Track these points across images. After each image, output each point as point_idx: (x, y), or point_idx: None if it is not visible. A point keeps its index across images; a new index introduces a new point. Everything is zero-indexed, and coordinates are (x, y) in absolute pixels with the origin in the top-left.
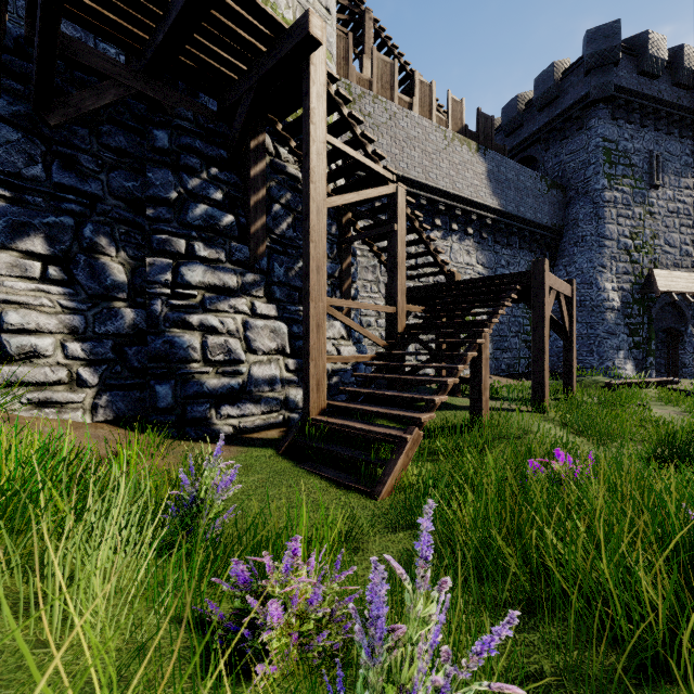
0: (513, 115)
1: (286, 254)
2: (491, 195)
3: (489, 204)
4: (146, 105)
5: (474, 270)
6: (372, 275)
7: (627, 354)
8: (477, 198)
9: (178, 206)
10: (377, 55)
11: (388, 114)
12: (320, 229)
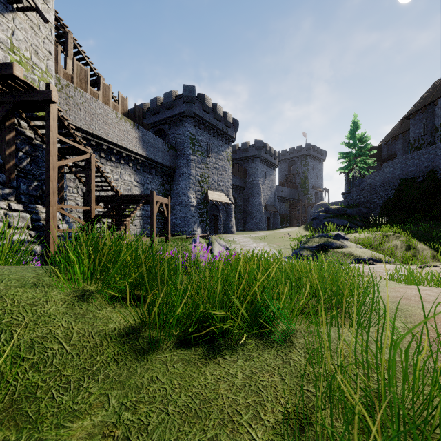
0: (155, 106)
1: (27, 178)
2: (141, 149)
3: (140, 153)
4: None
5: (133, 184)
6: (73, 184)
7: (198, 225)
8: (134, 149)
9: None
10: (77, 63)
11: (84, 99)
12: (55, 176)
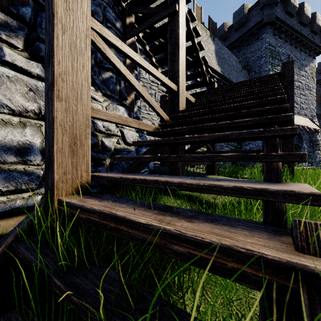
0: (222, 33)
1: None
2: (217, 64)
3: (216, 69)
4: None
5: None
6: None
7: None
8: (210, 64)
9: None
10: None
11: None
12: None
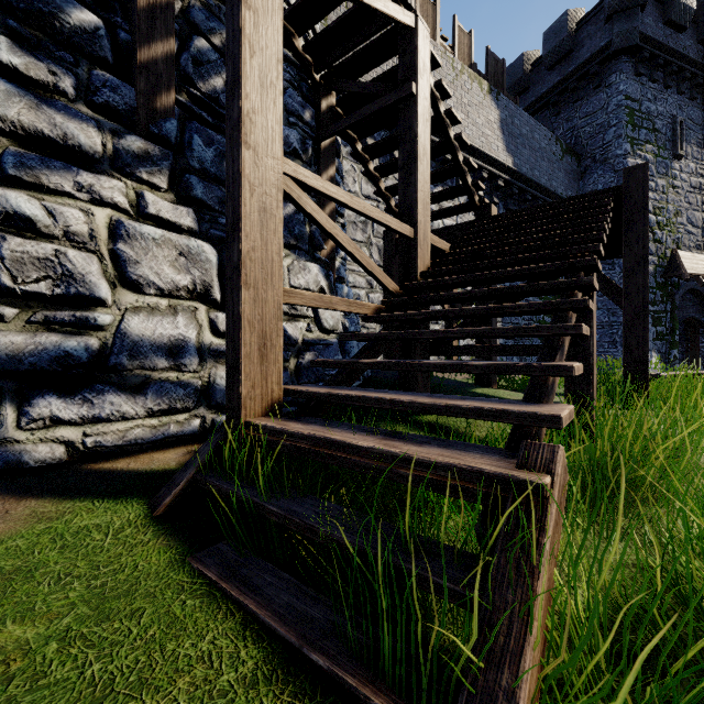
0: (518, 76)
1: (221, 132)
2: (504, 150)
3: (502, 160)
4: None
5: None
6: (362, 235)
7: (652, 345)
8: (489, 152)
9: None
10: None
11: None
12: None
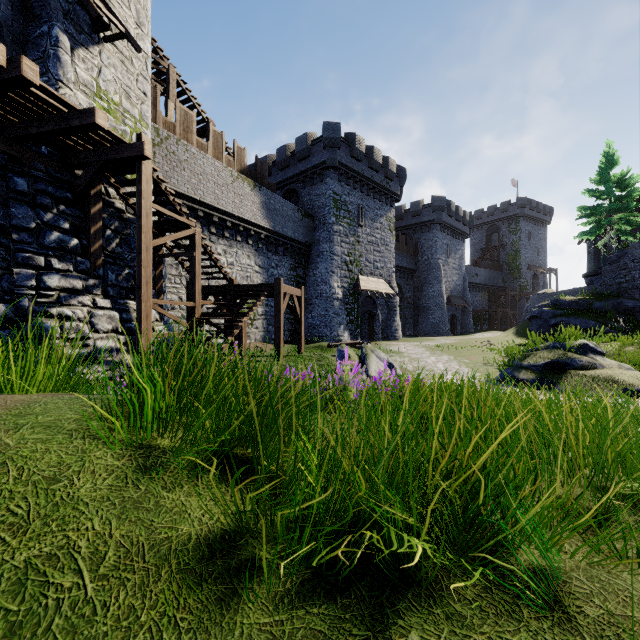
0: (283, 158)
1: (116, 264)
2: (265, 219)
3: (263, 225)
4: (7, 158)
5: (253, 269)
6: (176, 271)
7: (345, 327)
8: (255, 220)
9: (36, 232)
10: (180, 106)
11: (189, 154)
12: (148, 260)
